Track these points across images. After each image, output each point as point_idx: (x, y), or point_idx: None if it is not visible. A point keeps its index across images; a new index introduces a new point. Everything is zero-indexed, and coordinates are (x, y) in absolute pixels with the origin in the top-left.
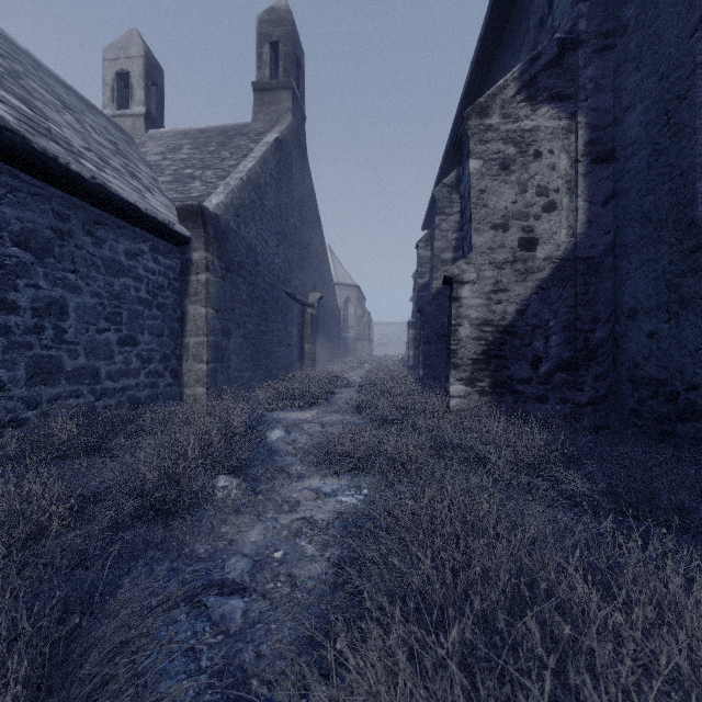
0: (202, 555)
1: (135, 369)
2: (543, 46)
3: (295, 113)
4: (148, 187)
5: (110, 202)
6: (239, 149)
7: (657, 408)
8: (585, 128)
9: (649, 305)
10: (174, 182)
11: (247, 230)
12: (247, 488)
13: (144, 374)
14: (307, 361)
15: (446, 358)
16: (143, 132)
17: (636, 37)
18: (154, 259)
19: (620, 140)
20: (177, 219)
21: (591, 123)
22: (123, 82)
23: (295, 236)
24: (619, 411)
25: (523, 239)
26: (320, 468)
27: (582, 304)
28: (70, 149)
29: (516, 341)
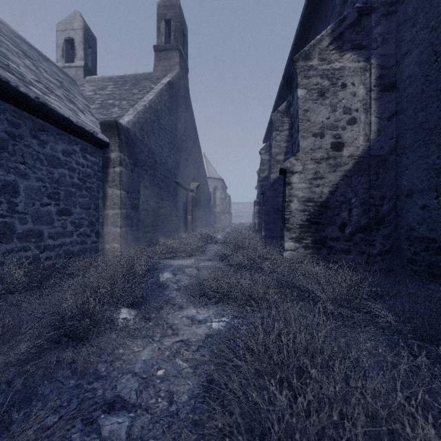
0: (102, 373)
1: (69, 231)
2: (347, 12)
3: (181, 66)
4: (82, 109)
5: (50, 115)
6: (144, 88)
7: (428, 258)
8: (376, 68)
9: (422, 187)
10: (101, 108)
11: (148, 140)
12: (141, 318)
13: (76, 235)
14: (189, 226)
15: (282, 223)
16: (82, 77)
17: (412, 4)
18: (83, 157)
19: (400, 76)
20: (100, 131)
21: (380, 64)
22: (69, 45)
23: (181, 145)
24: (399, 260)
25: (334, 143)
26: (195, 301)
27: (374, 187)
28: (23, 79)
29: (329, 212)
